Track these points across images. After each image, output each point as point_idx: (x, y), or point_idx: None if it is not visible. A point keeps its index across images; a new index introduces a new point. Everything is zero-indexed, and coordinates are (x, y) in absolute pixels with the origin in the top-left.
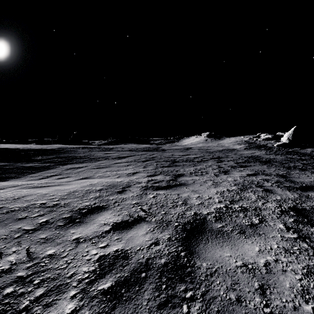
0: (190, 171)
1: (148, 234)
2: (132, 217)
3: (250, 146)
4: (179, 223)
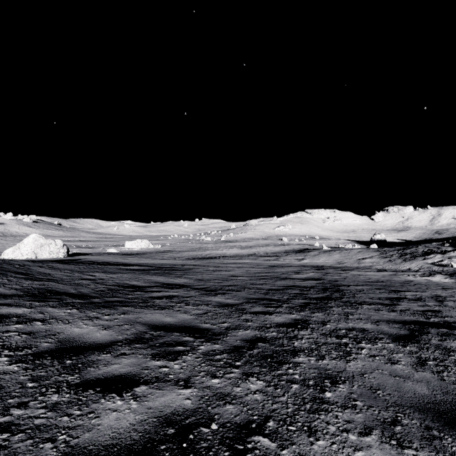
0: None
1: None
2: None
3: None
4: None
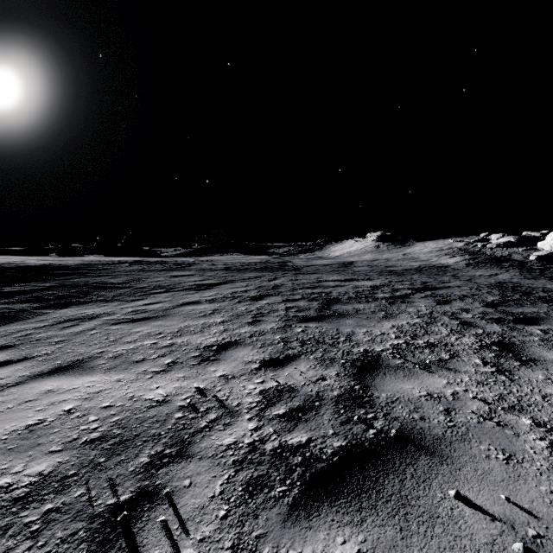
0: (391, 340)
1: None
2: None
3: (476, 259)
4: None
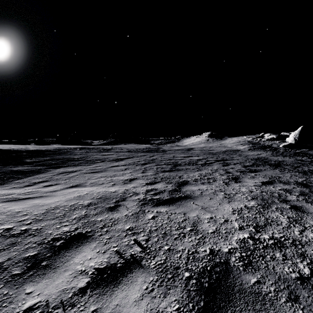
0: (195, 177)
1: (145, 299)
2: (123, 257)
3: (254, 147)
4: (191, 274)
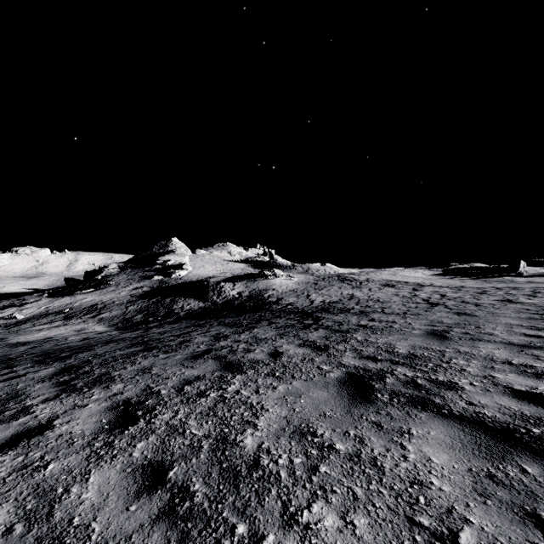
0: None
1: None
2: None
3: None
4: None
